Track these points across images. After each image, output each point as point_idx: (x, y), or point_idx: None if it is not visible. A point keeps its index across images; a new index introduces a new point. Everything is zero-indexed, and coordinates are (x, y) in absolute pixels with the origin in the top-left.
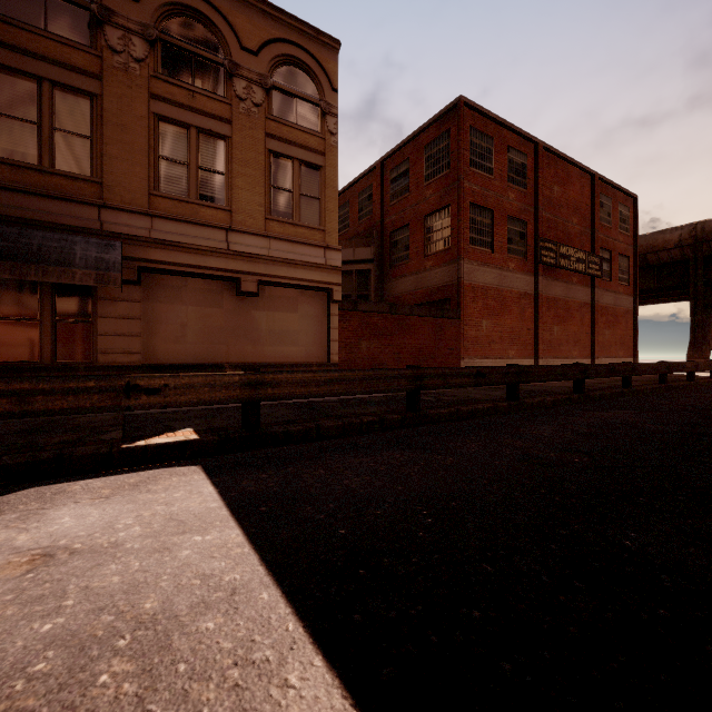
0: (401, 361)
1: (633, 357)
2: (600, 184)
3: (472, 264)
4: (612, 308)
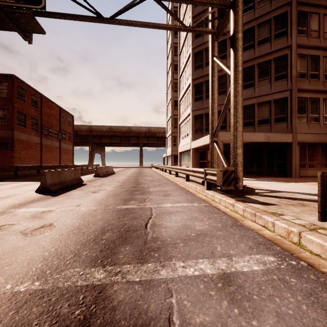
0: None
1: (72, 164)
2: (62, 110)
3: (18, 132)
4: (66, 149)
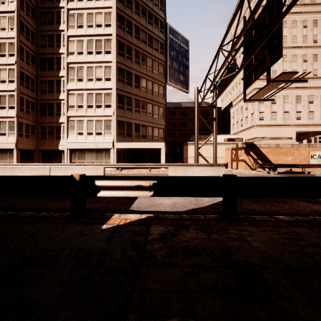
0: None
1: None
2: None
3: None
4: None
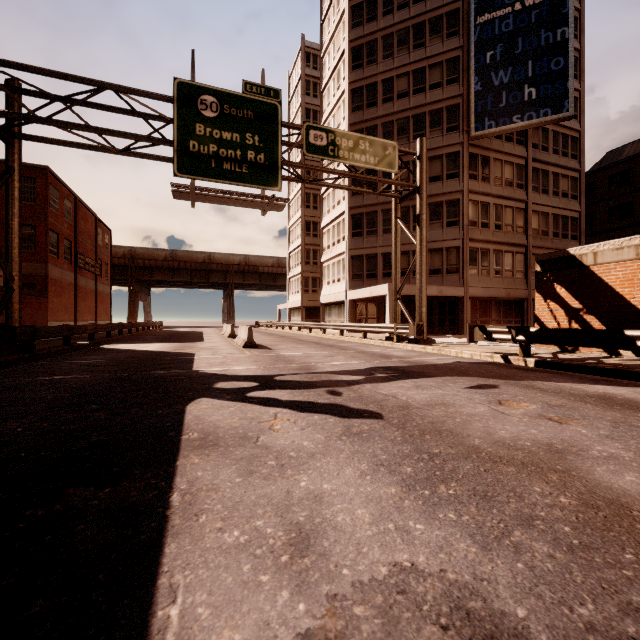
0: (25, 322)
1: (110, 320)
2: (98, 222)
3: (51, 265)
4: (103, 293)
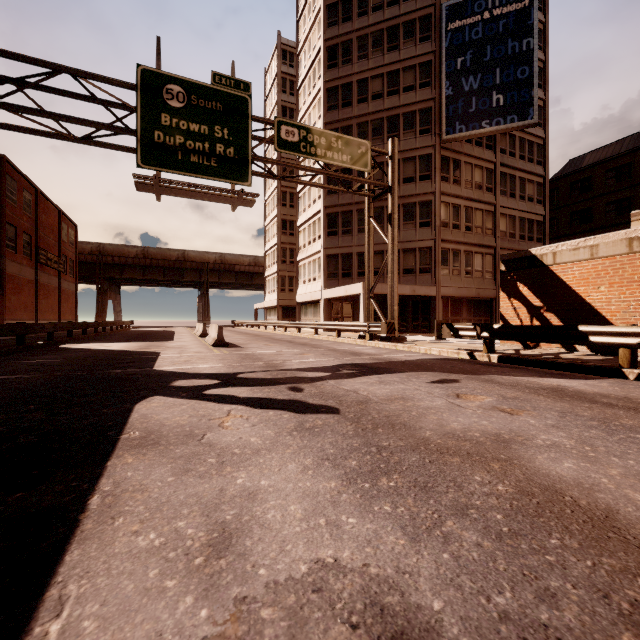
0: None
1: (76, 320)
2: (62, 216)
3: (7, 260)
4: (67, 291)
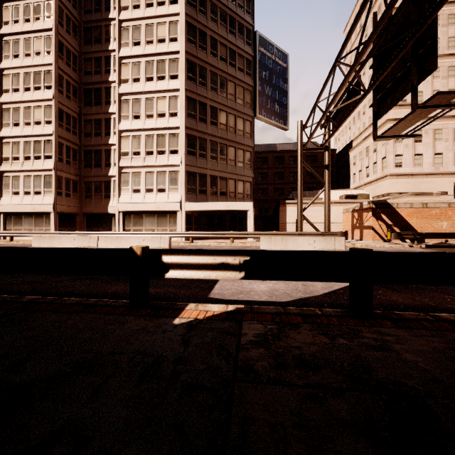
0: None
1: None
2: None
3: None
4: None
